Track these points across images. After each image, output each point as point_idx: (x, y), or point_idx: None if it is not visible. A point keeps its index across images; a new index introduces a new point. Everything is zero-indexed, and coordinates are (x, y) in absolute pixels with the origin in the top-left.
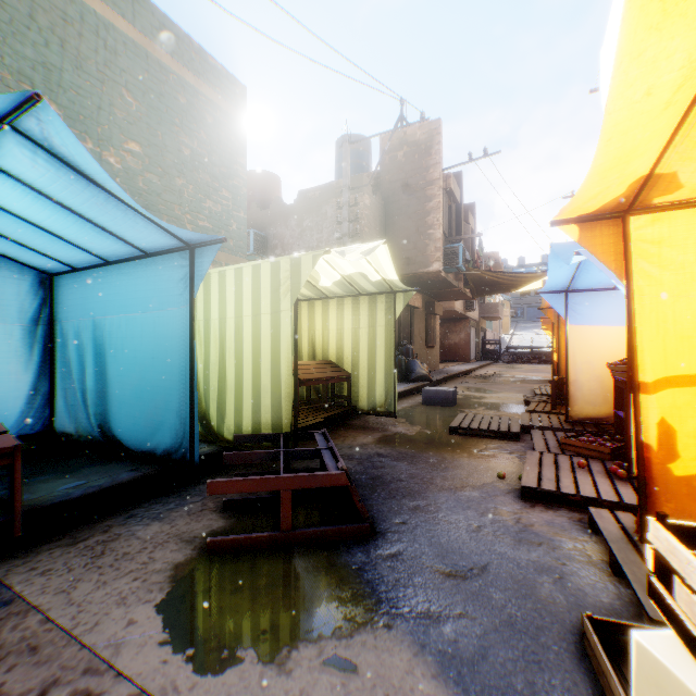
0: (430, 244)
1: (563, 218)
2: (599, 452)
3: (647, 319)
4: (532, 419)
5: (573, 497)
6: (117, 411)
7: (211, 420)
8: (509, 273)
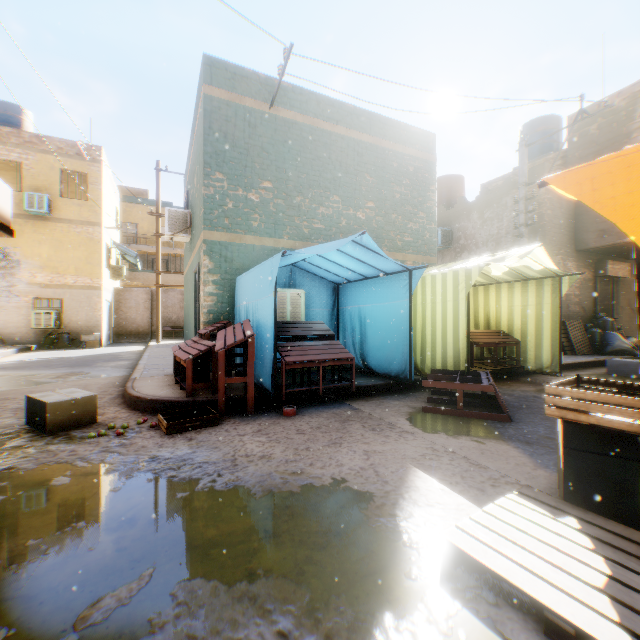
0: None
1: None
2: None
3: None
4: None
5: None
6: (371, 353)
7: (417, 362)
8: None
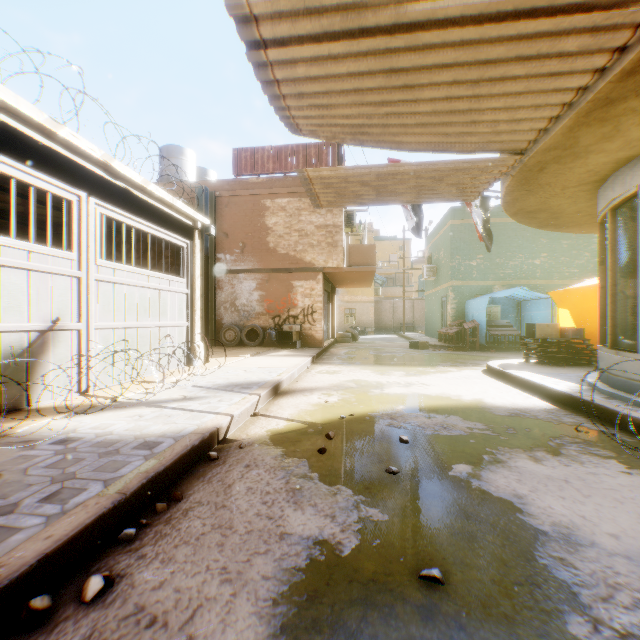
0: None
1: None
2: None
3: None
4: None
5: None
6: None
7: None
8: None
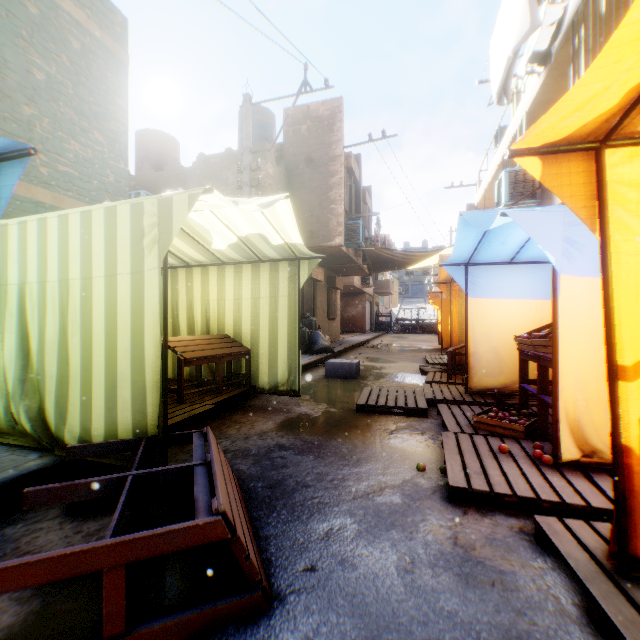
0: (332, 218)
1: (523, 147)
2: (514, 431)
3: (624, 283)
4: (434, 391)
5: (510, 498)
6: None
7: (48, 419)
8: (403, 251)
